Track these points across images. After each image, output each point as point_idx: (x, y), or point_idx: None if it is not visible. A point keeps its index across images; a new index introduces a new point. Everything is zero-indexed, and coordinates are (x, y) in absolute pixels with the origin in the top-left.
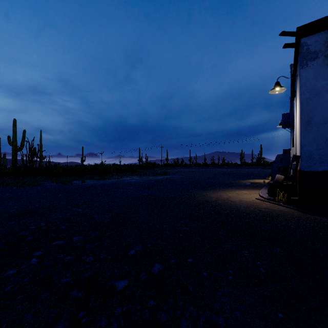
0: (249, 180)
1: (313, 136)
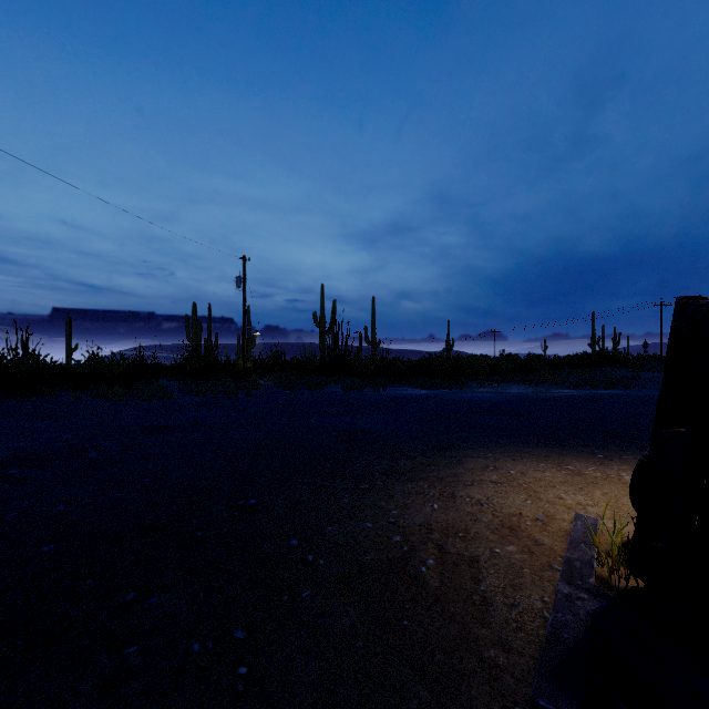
0: None
1: None
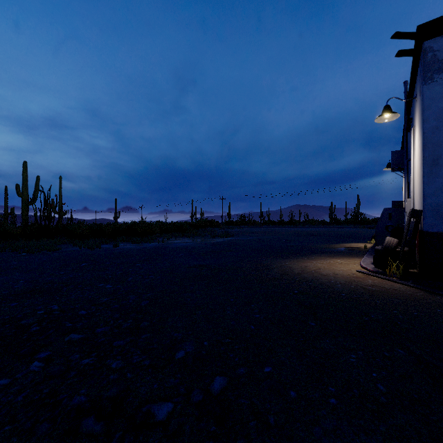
0: (344, 244)
1: (442, 182)
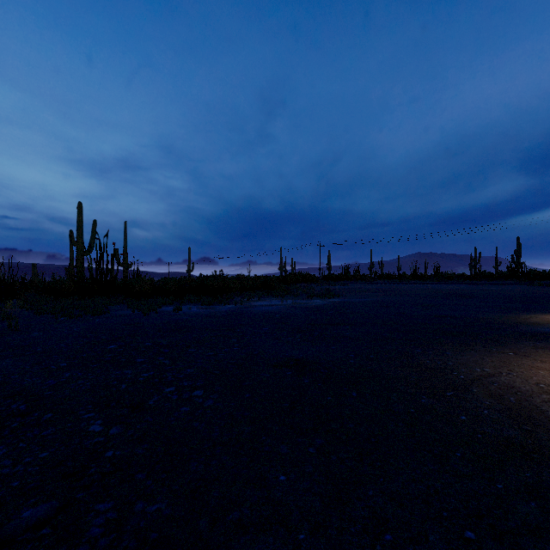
0: (546, 317)
1: None
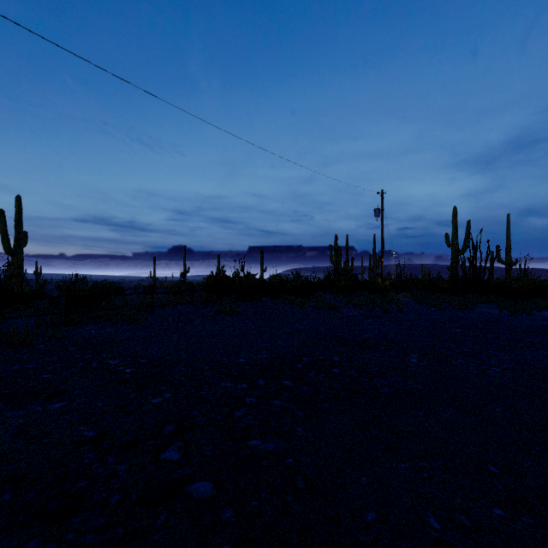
0: None
1: None
